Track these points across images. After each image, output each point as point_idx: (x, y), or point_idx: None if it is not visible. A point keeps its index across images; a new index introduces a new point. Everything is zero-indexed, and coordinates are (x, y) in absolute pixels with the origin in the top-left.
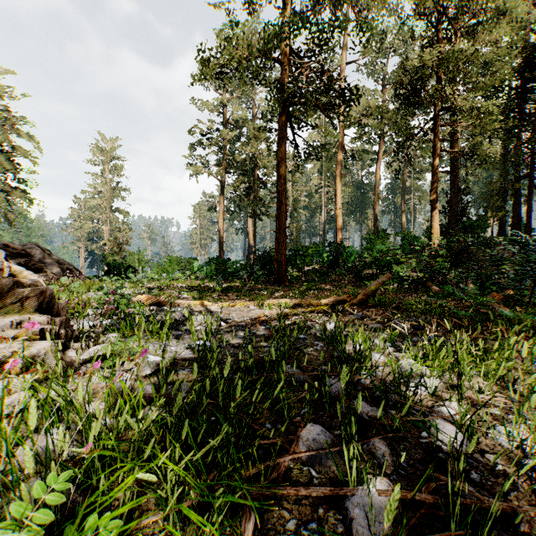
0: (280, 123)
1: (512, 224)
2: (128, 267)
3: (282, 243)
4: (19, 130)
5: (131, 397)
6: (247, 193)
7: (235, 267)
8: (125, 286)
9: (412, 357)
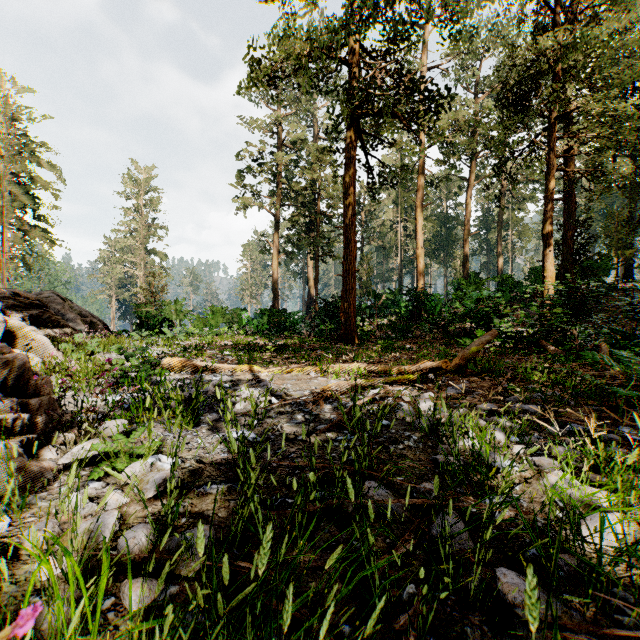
0: (349, 140)
1: None
2: (164, 320)
3: (351, 290)
4: (39, 158)
5: (83, 589)
6: (307, 229)
7: (292, 320)
8: (157, 344)
9: (561, 465)
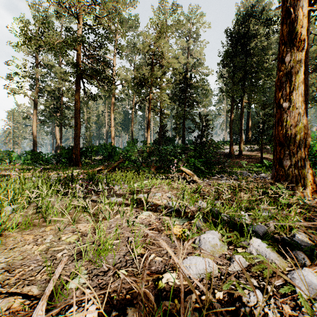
0: (77, 81)
1: None
2: None
3: (78, 144)
4: None
5: None
6: (55, 111)
7: (47, 157)
8: None
9: None
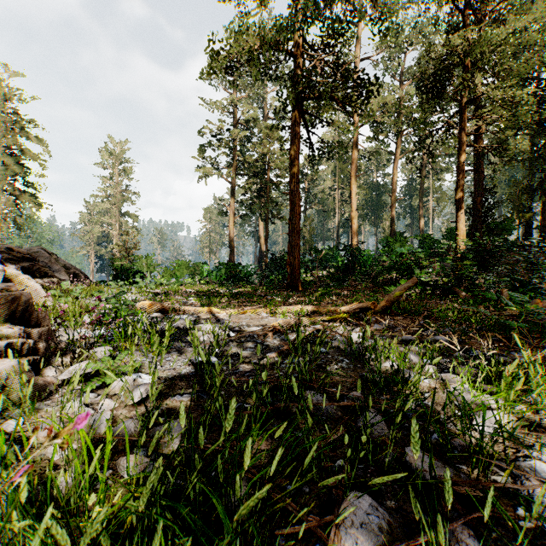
0: (294, 119)
1: (540, 225)
2: (136, 272)
3: (295, 246)
4: (28, 133)
5: (93, 453)
6: (258, 195)
7: (246, 272)
8: (131, 292)
9: (462, 379)
